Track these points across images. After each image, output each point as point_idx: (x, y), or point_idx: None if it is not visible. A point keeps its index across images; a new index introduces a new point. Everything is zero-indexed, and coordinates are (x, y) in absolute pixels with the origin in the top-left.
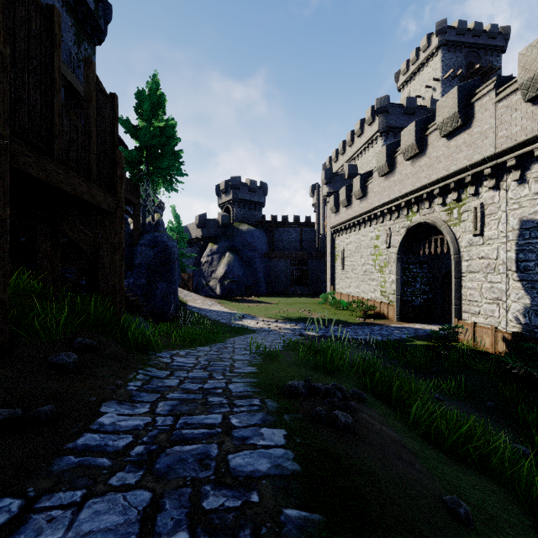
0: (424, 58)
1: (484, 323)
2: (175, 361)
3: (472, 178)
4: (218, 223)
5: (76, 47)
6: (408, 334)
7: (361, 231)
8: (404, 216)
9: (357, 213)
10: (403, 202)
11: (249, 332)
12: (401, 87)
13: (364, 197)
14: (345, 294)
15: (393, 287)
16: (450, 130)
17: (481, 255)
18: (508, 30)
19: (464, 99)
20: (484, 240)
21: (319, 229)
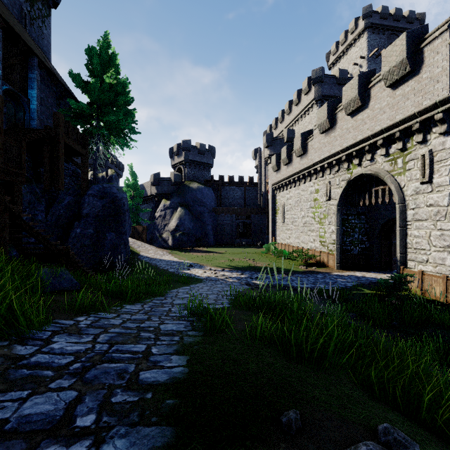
0: (352, 39)
1: (433, 271)
2: (45, 348)
3: (419, 125)
4: (170, 181)
5: (28, 4)
6: (352, 283)
7: (300, 186)
8: (344, 169)
9: (298, 170)
10: (343, 155)
11: (195, 281)
12: (331, 66)
13: (304, 155)
14: (286, 244)
15: (333, 237)
16: (397, 79)
17: (429, 203)
18: (423, 16)
19: (412, 45)
20: (433, 188)
21: (261, 187)
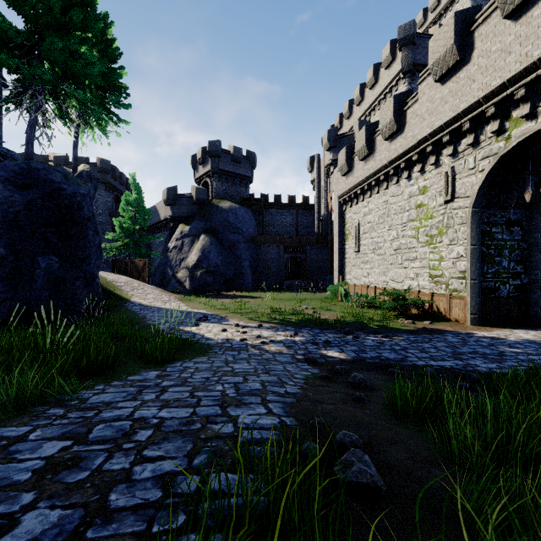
0: (448, 0)
1: None
2: None
3: None
4: (191, 198)
5: None
6: (540, 355)
7: (389, 190)
8: (489, 136)
9: (385, 162)
10: (491, 106)
11: (195, 352)
12: None
13: (398, 133)
14: (362, 286)
15: (461, 265)
16: None
17: None
18: None
19: None
20: None
21: (320, 209)
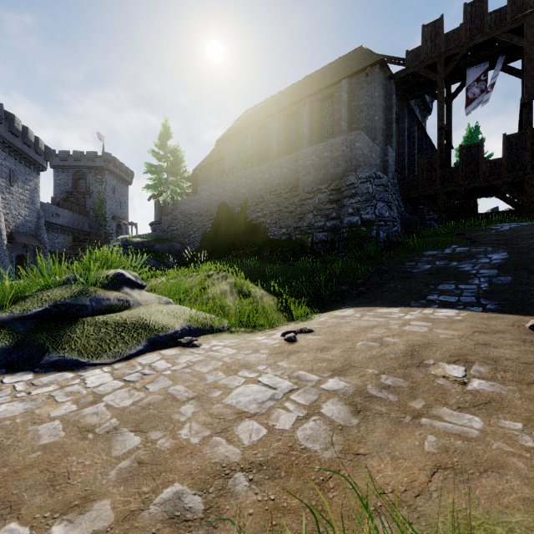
0: None
1: None
2: None
3: None
4: None
5: None
6: None
7: None
8: None
9: None
10: None
11: None
12: None
13: None
14: None
15: None
16: None
17: None
18: None
19: None
20: None
21: None
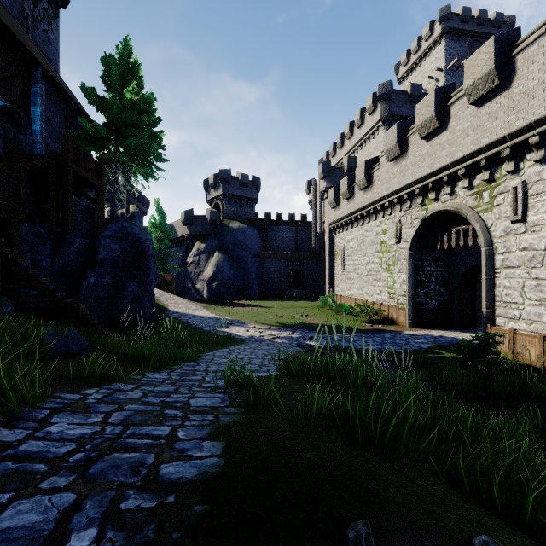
0: (427, 47)
1: (527, 329)
2: (40, 432)
3: (511, 151)
4: (206, 220)
5: (31, 3)
6: (427, 344)
7: (364, 226)
8: (418, 205)
9: (361, 206)
10: (417, 188)
11: (236, 342)
12: (401, 80)
13: (369, 187)
14: (346, 297)
15: (404, 287)
16: (483, 94)
17: (522, 246)
18: (513, 20)
19: (502, 53)
20: (527, 227)
21: (316, 227)
